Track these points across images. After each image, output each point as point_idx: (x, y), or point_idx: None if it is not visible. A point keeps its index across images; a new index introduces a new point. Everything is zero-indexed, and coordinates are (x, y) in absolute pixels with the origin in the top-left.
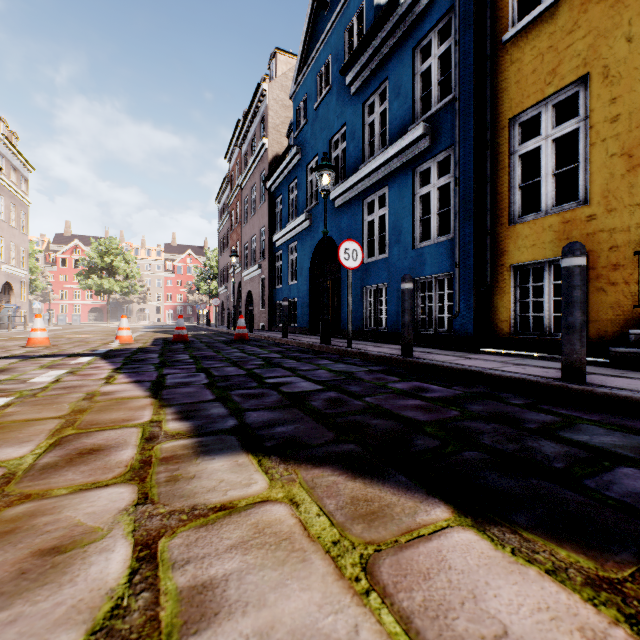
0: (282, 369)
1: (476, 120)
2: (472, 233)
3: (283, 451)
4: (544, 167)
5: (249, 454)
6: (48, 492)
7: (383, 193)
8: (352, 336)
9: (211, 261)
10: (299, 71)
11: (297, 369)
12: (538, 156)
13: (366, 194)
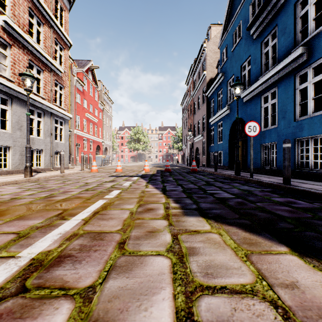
0: (214, 187)
1: None
2: None
3: (216, 218)
4: None
5: (202, 217)
6: (143, 218)
7: (274, 91)
8: (254, 171)
9: (178, 133)
10: (223, 33)
11: (222, 187)
12: None
13: (263, 92)
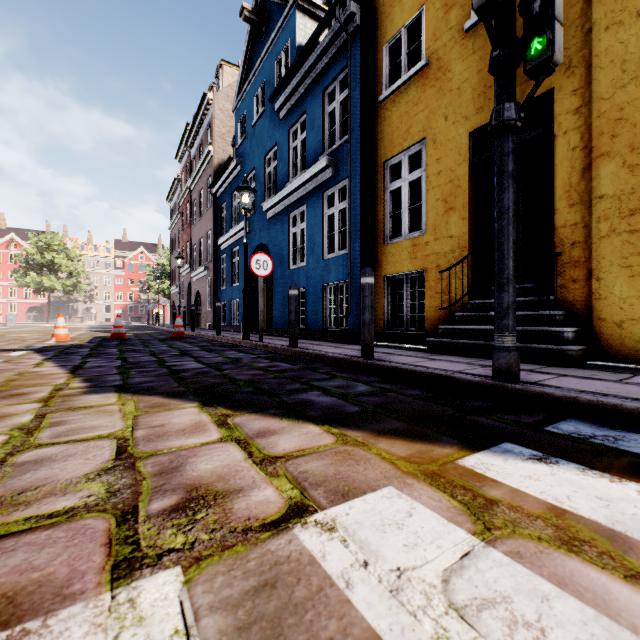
0: (189, 357)
1: (362, 160)
2: (359, 250)
3: (138, 391)
4: (404, 202)
5: (116, 393)
6: None
7: (303, 210)
8: (280, 333)
9: (163, 260)
10: (240, 88)
11: (201, 357)
12: (418, 188)
13: (291, 209)
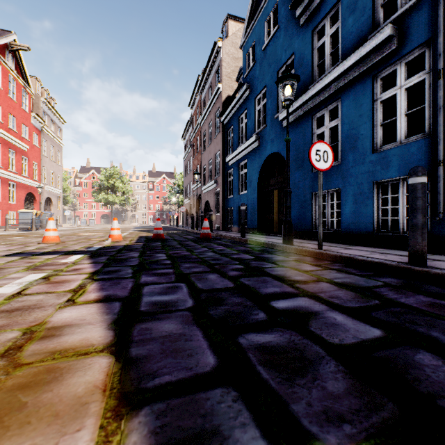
0: (273, 279)
1: None
2: None
3: None
4: None
5: None
6: None
7: (334, 106)
8: (300, 236)
9: (178, 181)
10: (248, 24)
11: (291, 280)
12: None
13: (316, 110)
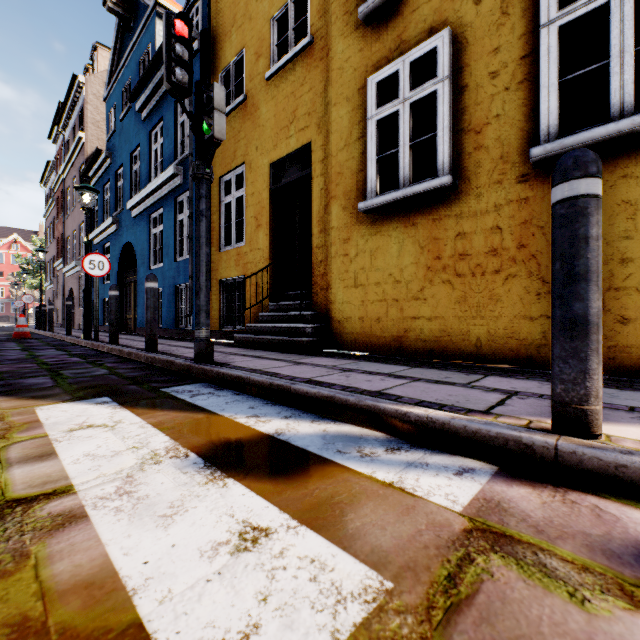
0: None
1: None
2: None
3: None
4: (233, 216)
5: None
6: None
7: (162, 212)
8: (143, 333)
9: None
10: (111, 78)
11: (1, 355)
12: None
13: (151, 210)
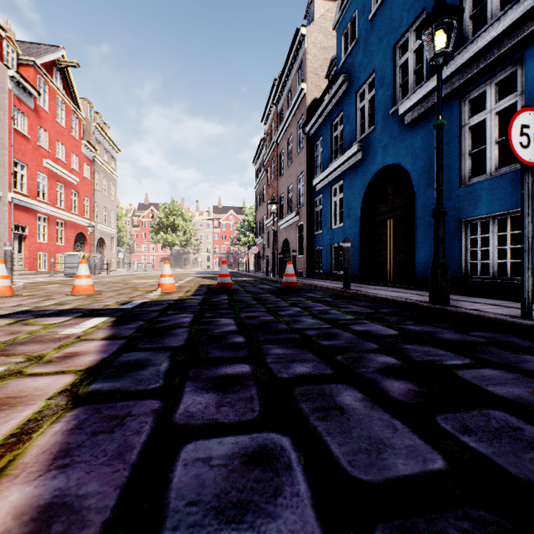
0: None
1: None
2: None
3: None
4: None
5: None
6: None
7: (508, 74)
8: None
9: (248, 217)
10: None
11: None
12: None
13: (468, 87)
